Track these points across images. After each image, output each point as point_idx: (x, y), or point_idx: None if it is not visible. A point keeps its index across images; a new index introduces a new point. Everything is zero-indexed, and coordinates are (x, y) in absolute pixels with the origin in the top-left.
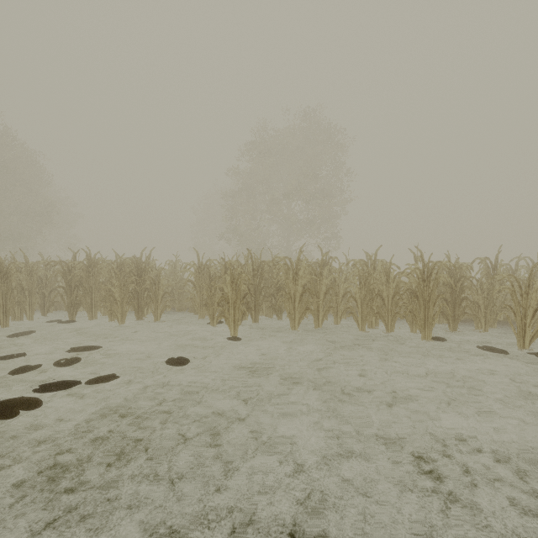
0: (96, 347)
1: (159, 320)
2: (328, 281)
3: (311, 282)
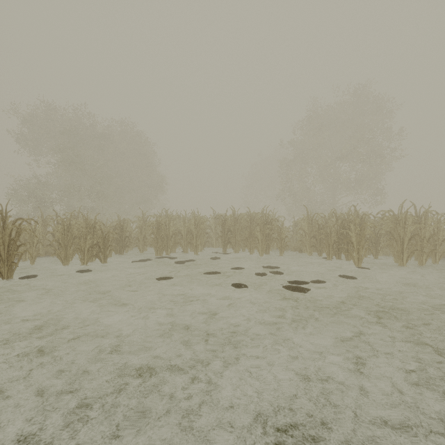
0: (276, 267)
1: (282, 255)
2: (431, 229)
3: (415, 230)
